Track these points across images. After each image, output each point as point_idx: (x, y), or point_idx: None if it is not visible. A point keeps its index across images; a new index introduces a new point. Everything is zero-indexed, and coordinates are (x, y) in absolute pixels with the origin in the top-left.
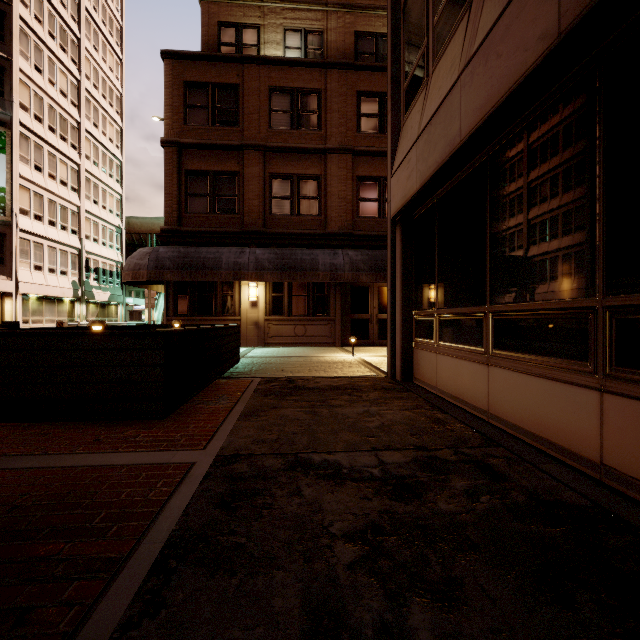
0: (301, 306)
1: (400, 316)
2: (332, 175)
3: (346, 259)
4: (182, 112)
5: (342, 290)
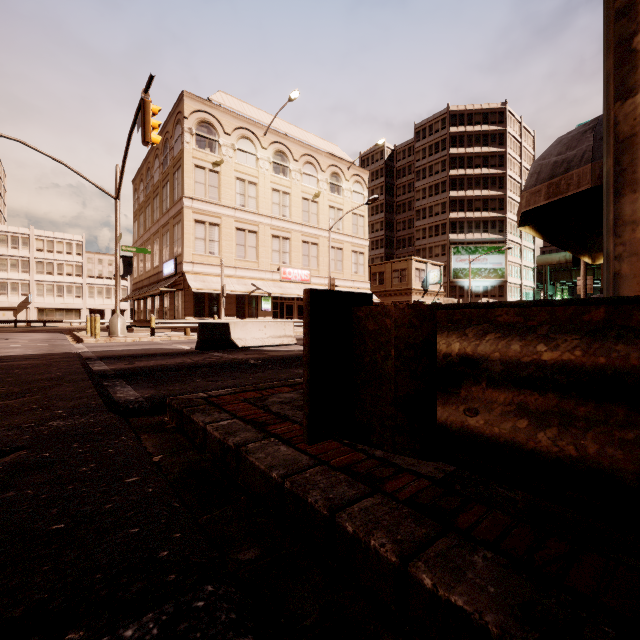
0: None
1: None
2: None
3: None
4: None
5: None
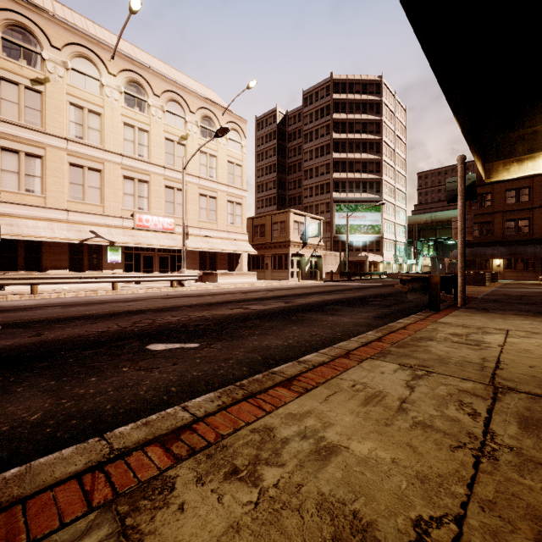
0: (520, 266)
1: None
2: (536, 217)
3: (541, 249)
4: (469, 205)
5: (541, 259)
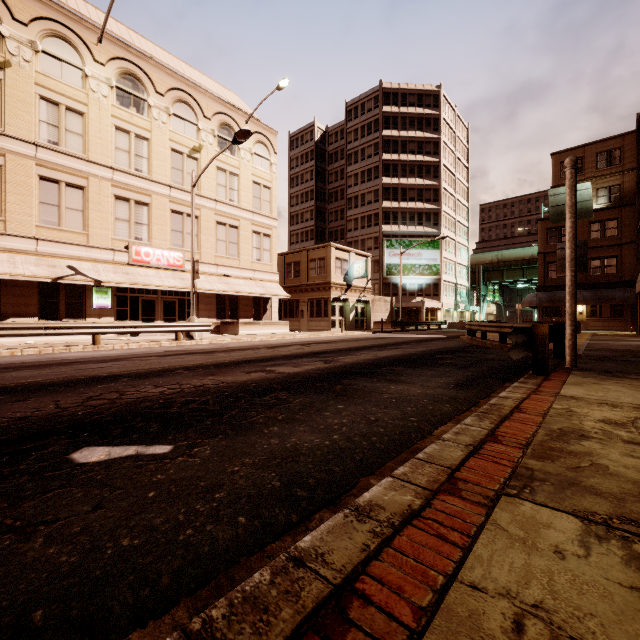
0: (606, 314)
1: (638, 319)
2: (625, 254)
3: (632, 294)
4: (545, 240)
5: (632, 306)
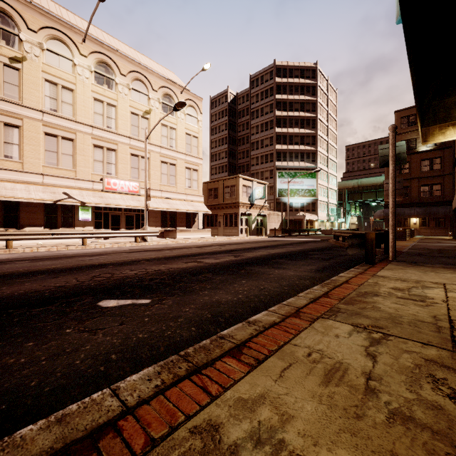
0: (433, 224)
1: (453, 227)
2: (446, 182)
3: (450, 210)
4: None
5: (451, 218)
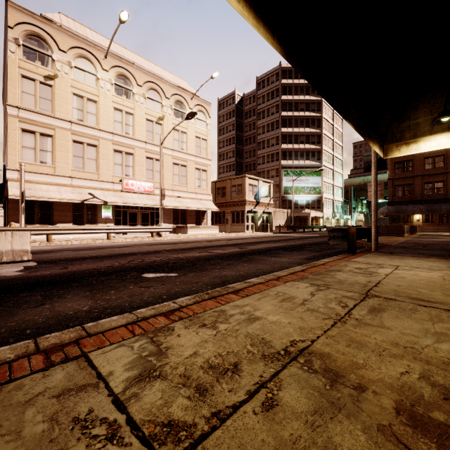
0: (436, 220)
1: None
2: (449, 180)
3: None
4: (393, 170)
5: None
